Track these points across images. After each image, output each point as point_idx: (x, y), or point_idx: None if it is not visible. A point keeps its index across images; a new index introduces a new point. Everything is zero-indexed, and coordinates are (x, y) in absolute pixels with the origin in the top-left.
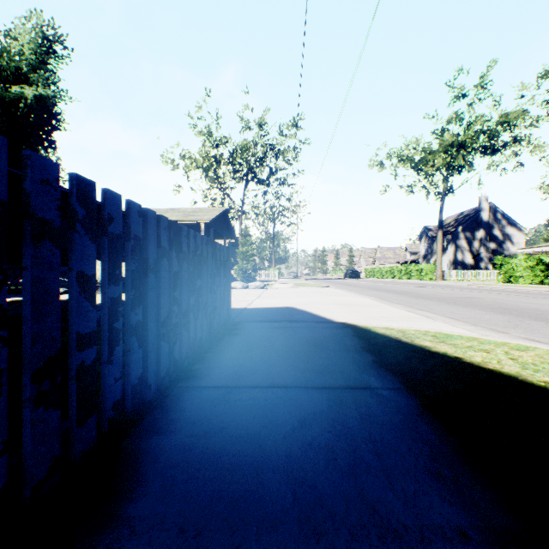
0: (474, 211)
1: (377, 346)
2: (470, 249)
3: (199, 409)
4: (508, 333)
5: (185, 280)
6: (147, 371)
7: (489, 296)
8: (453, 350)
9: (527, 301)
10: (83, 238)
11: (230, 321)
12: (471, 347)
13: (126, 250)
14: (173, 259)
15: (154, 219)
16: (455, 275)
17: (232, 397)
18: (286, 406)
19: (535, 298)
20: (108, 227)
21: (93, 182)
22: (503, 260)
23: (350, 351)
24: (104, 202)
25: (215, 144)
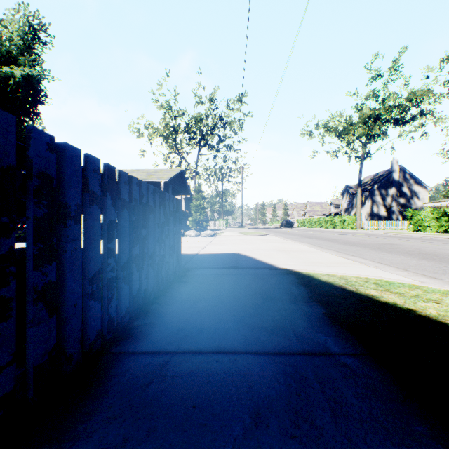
0: (387, 172)
1: (324, 295)
2: (384, 203)
3: (125, 392)
4: (441, 279)
5: (125, 230)
6: (64, 340)
7: (406, 243)
8: (402, 300)
9: (441, 247)
10: None
11: (180, 268)
12: (418, 297)
13: (27, 192)
14: (108, 206)
15: (77, 157)
16: (372, 225)
17: (169, 370)
18: (234, 385)
19: (446, 244)
20: None
21: None
22: (413, 212)
23: (298, 301)
24: None
25: (174, 116)
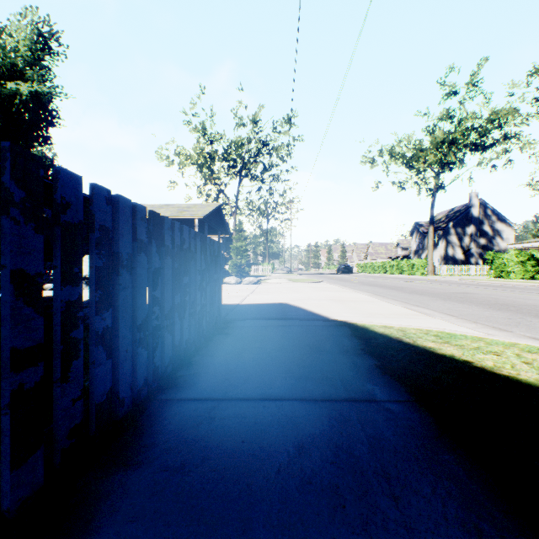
0: (465, 207)
1: (378, 347)
2: (461, 244)
3: (178, 430)
4: (511, 331)
5: (168, 278)
6: (118, 384)
7: (483, 291)
8: (460, 352)
9: (522, 297)
10: (22, 227)
11: (221, 319)
12: (479, 349)
13: (90, 244)
14: (153, 254)
15: (128, 207)
16: (446, 270)
17: (217, 413)
18: (280, 425)
19: (529, 293)
20: (61, 215)
21: (37, 156)
22: (494, 255)
23: (349, 353)
24: (56, 183)
25: (210, 140)
